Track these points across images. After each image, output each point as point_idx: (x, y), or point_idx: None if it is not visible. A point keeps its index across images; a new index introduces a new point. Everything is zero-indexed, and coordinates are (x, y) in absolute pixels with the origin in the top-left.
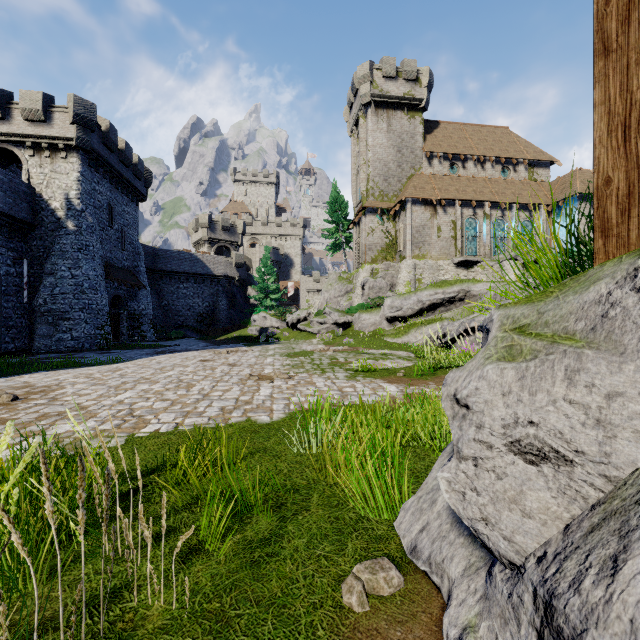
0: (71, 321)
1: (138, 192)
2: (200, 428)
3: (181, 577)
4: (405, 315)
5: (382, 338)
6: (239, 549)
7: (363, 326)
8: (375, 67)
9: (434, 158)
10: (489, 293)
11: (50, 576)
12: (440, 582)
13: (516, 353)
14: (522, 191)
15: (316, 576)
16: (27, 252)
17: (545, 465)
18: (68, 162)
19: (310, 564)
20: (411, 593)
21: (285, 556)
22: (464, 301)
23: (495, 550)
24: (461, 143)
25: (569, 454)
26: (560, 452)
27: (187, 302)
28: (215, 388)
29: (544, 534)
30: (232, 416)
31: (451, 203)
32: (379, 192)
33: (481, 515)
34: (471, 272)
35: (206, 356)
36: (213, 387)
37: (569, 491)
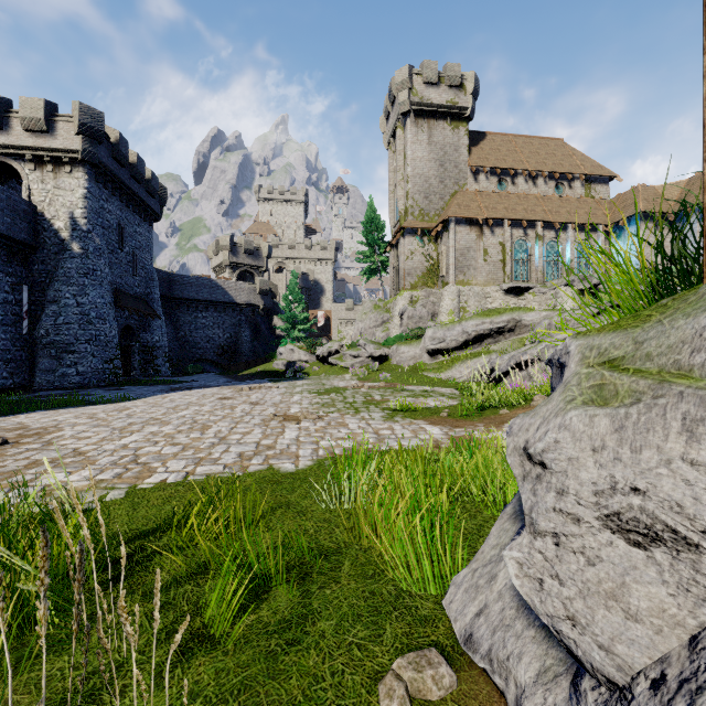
0: (76, 354)
1: (151, 211)
2: (214, 478)
3: (178, 673)
4: (448, 347)
5: (423, 373)
6: (252, 634)
7: (401, 360)
8: (415, 72)
9: (480, 173)
10: (543, 323)
11: (14, 672)
12: (504, 686)
13: (609, 395)
14: (578, 210)
15: (347, 672)
16: (27, 277)
17: (657, 549)
18: (73, 177)
19: (339, 655)
20: (466, 697)
21: (308, 644)
22: (514, 332)
23: (586, 661)
24: (510, 156)
25: (693, 536)
26: (679, 532)
27: (206, 333)
28: (234, 430)
29: (659, 646)
30: (251, 463)
31: (499, 223)
32: (419, 211)
33: (566, 612)
34: (522, 300)
35: (226, 393)
36: (231, 429)
37: (695, 588)
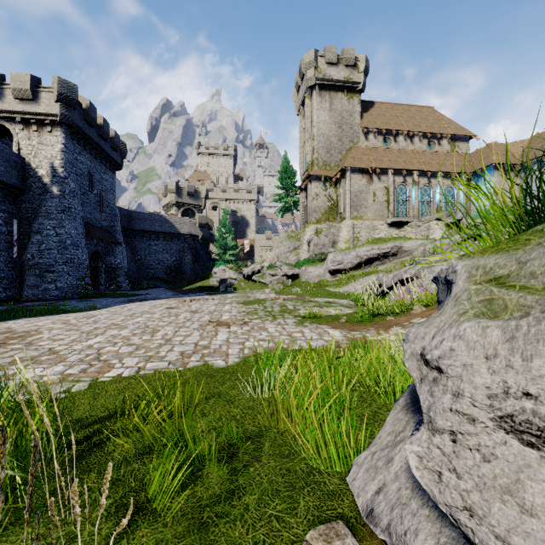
0: (55, 273)
1: (115, 162)
2: (160, 372)
3: (124, 544)
4: (345, 268)
5: (325, 288)
6: (188, 508)
7: (309, 278)
8: (319, 54)
9: (370, 133)
10: (419, 249)
11: None
12: None
13: (499, 309)
14: (445, 161)
15: (267, 542)
16: (17, 213)
17: None
18: (53, 135)
19: (261, 527)
20: None
21: (235, 517)
22: (397, 256)
23: None
24: (393, 120)
25: None
26: None
27: (157, 257)
28: (177, 333)
29: None
30: (191, 360)
31: (384, 172)
32: (322, 162)
33: (463, 503)
34: (402, 231)
35: (172, 304)
36: (175, 332)
37: None
